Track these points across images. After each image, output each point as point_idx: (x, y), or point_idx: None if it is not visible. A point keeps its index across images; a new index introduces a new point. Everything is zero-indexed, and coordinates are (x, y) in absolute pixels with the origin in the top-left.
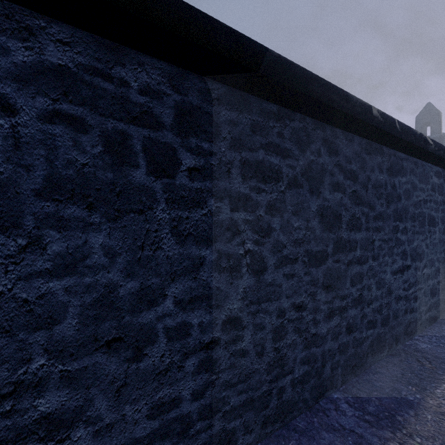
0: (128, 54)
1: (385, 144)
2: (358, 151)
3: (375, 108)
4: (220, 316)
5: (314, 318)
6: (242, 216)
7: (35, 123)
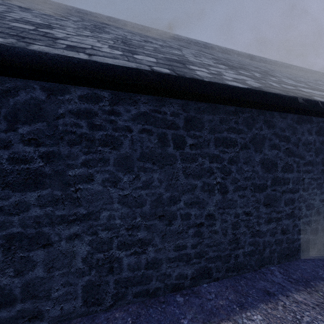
0: (166, 100)
1: (314, 115)
2: (290, 124)
3: (300, 98)
4: (204, 212)
5: (258, 221)
6: (215, 165)
7: (137, 134)
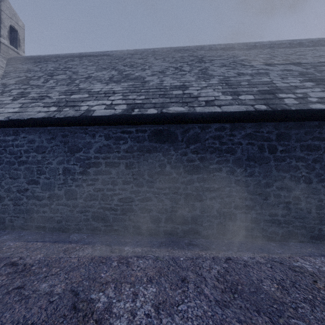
0: (263, 124)
1: None
2: None
3: None
4: (291, 195)
5: None
6: (300, 164)
7: (245, 146)
